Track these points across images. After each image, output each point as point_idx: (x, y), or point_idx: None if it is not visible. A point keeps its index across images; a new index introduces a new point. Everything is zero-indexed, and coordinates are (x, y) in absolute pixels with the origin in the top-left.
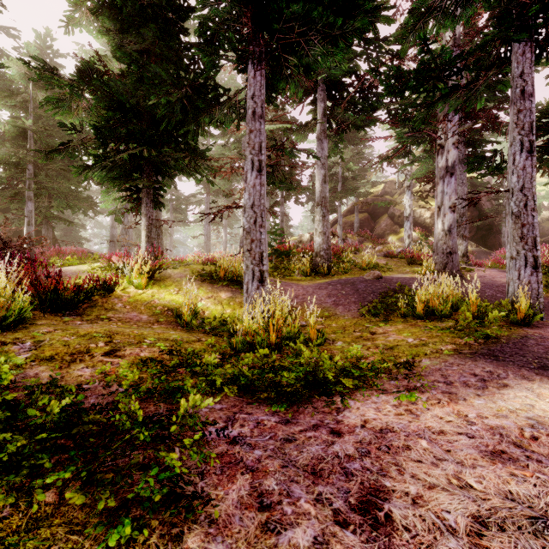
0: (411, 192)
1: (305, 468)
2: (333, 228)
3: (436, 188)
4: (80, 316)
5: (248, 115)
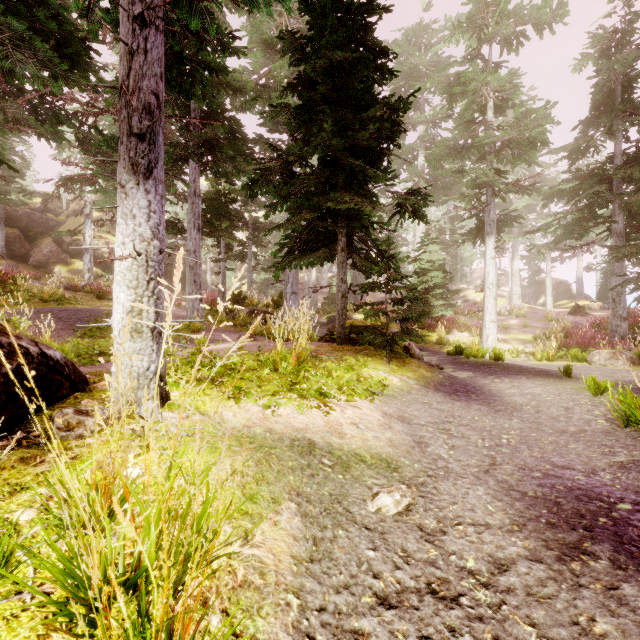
0: (92, 221)
1: None
2: None
3: None
4: None
5: None
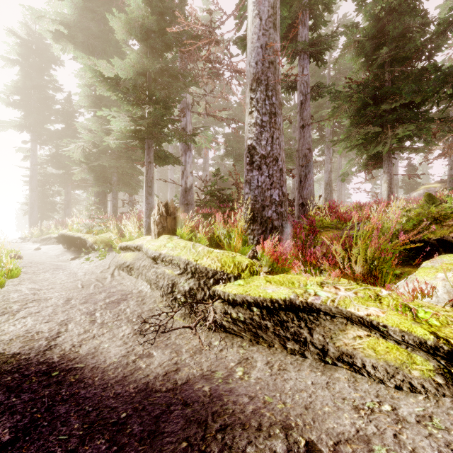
0: None
1: None
2: None
3: None
4: None
5: None
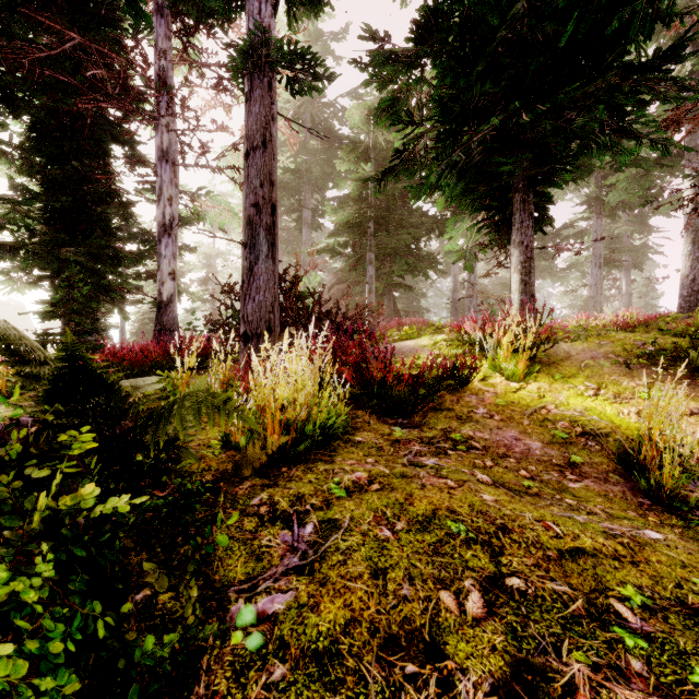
0: None
1: None
2: None
3: None
4: (417, 431)
5: None
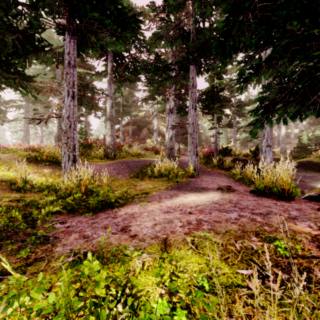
0: (157, 118)
1: (102, 227)
2: (117, 133)
3: (166, 118)
4: None
5: (65, 63)
